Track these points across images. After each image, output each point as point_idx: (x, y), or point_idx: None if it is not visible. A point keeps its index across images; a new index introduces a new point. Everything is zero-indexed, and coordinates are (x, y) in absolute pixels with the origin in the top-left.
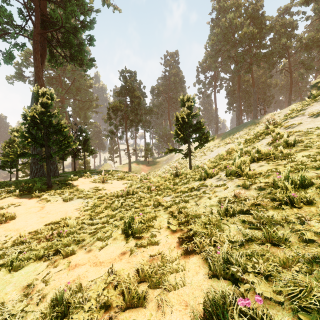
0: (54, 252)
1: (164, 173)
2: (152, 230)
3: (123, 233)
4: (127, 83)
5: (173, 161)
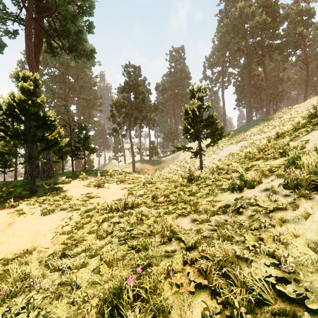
0: None
1: (170, 173)
2: None
3: None
4: (131, 78)
5: (179, 160)
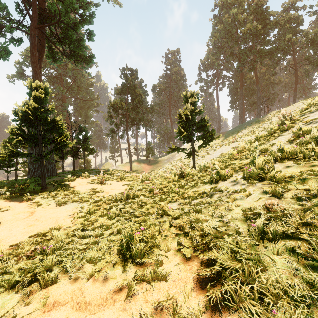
0: (32, 278)
1: (166, 172)
2: (157, 252)
3: (120, 254)
4: (128, 81)
5: (175, 160)
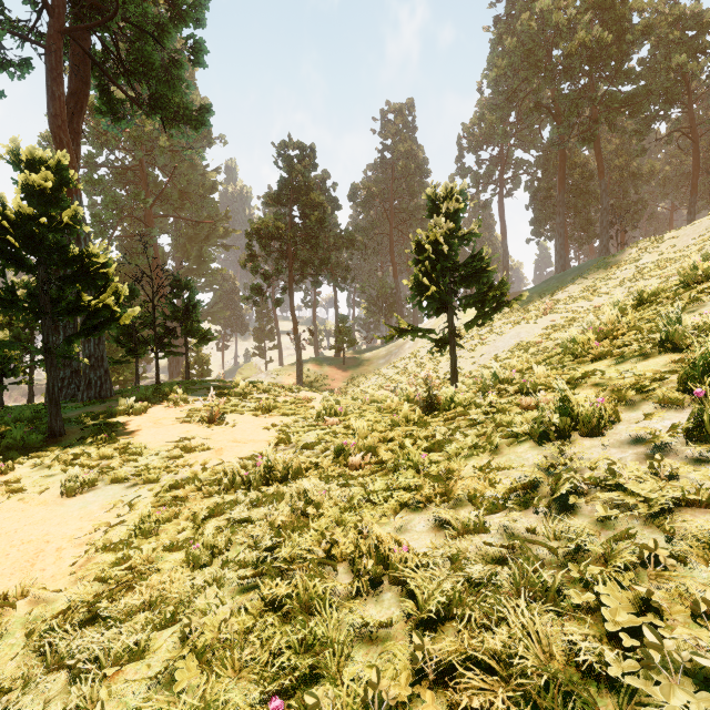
0: None
1: (383, 387)
2: None
3: None
4: (293, 172)
5: (404, 359)
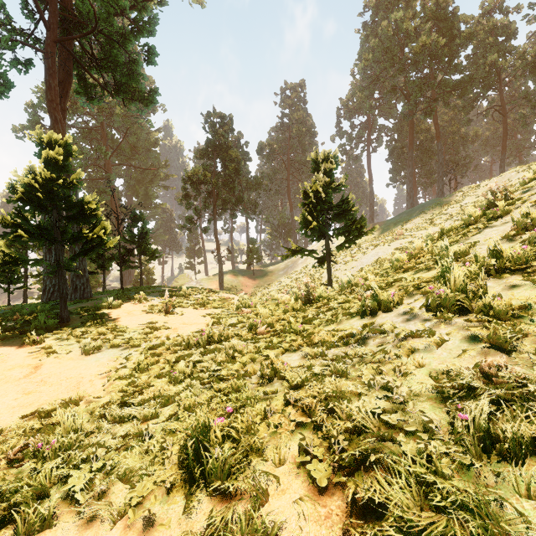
0: (6, 514)
1: (281, 291)
2: (257, 465)
3: (183, 465)
4: (216, 135)
5: (297, 271)
